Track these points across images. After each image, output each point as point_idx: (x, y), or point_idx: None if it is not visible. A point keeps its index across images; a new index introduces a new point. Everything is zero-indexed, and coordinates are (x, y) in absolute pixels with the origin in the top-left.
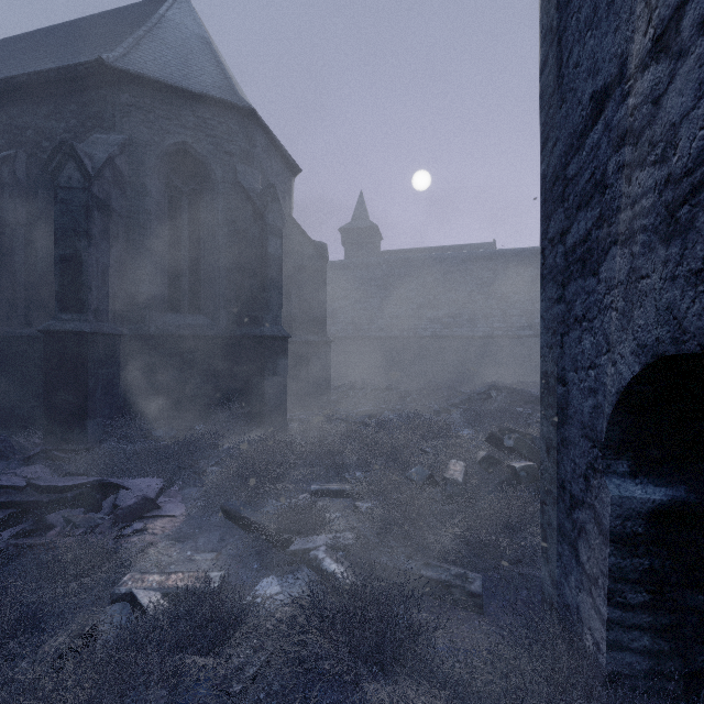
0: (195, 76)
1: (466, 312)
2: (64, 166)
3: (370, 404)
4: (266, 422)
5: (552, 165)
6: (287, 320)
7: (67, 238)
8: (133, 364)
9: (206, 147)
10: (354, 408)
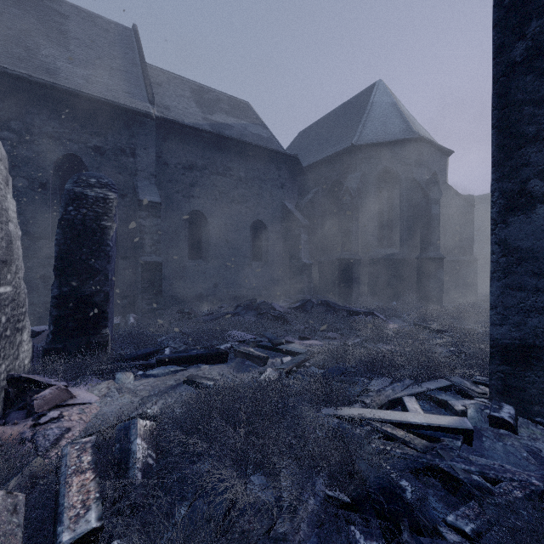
0: (390, 130)
1: None
2: (344, 196)
3: None
4: (430, 303)
5: None
6: (443, 248)
7: (345, 223)
8: (364, 272)
9: (396, 166)
10: None
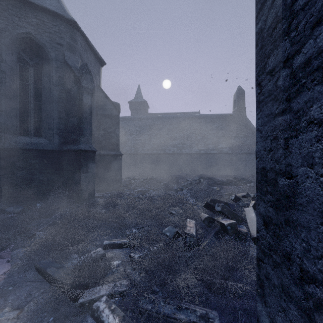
0: None
1: (188, 142)
2: None
3: (142, 186)
4: (82, 200)
5: (272, 15)
6: (97, 143)
7: None
8: None
9: (44, 38)
10: (134, 189)
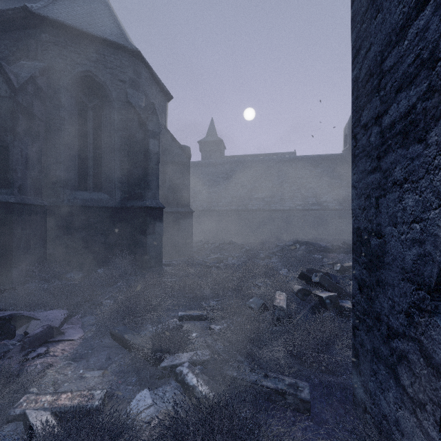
0: (97, 26)
1: (279, 195)
2: None
3: (218, 253)
4: (148, 267)
5: (366, 67)
6: (163, 197)
7: None
8: (51, 226)
9: (105, 75)
10: (208, 256)
